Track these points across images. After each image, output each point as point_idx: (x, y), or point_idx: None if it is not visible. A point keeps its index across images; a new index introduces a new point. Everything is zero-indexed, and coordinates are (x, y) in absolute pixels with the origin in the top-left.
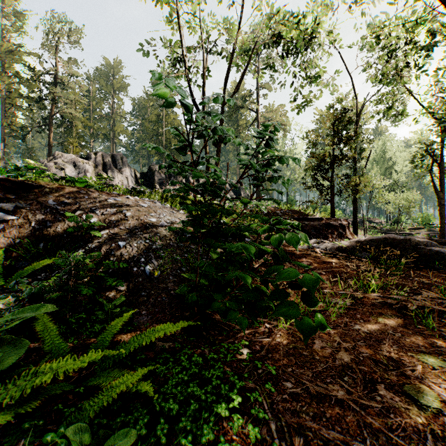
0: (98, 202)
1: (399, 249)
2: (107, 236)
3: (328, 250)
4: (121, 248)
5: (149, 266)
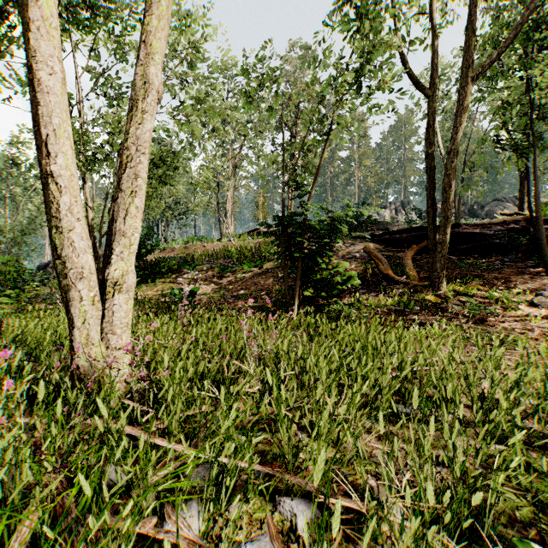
0: (392, 225)
1: None
2: None
3: None
4: None
5: None
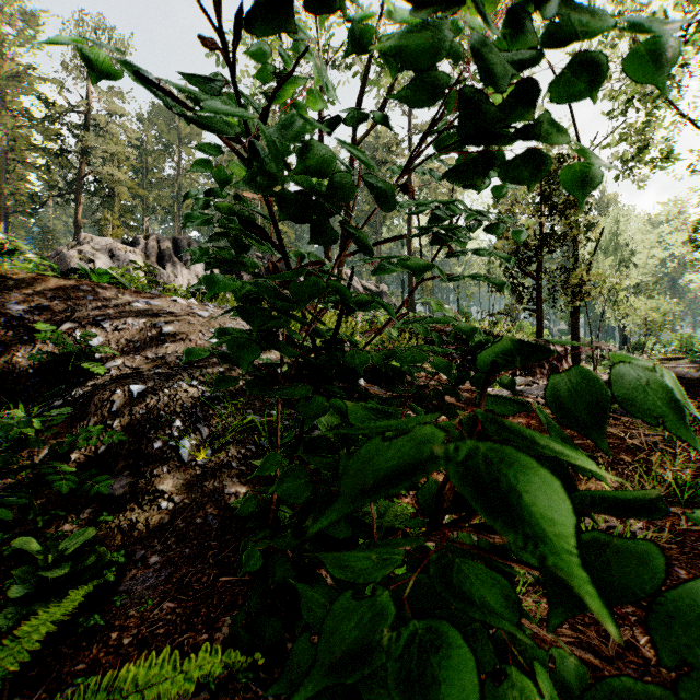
0: (112, 307)
1: (690, 398)
2: (117, 373)
3: None
4: (134, 398)
5: (189, 438)
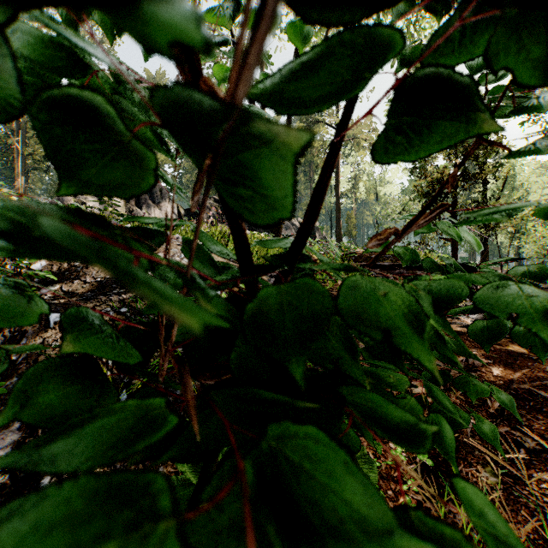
0: None
1: None
2: (50, 298)
3: None
4: (49, 328)
5: None
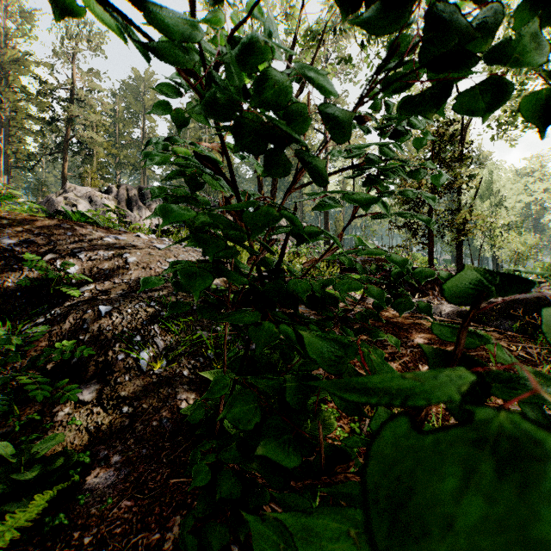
0: (87, 241)
1: None
2: (89, 295)
3: (444, 316)
4: (102, 317)
5: (148, 351)
